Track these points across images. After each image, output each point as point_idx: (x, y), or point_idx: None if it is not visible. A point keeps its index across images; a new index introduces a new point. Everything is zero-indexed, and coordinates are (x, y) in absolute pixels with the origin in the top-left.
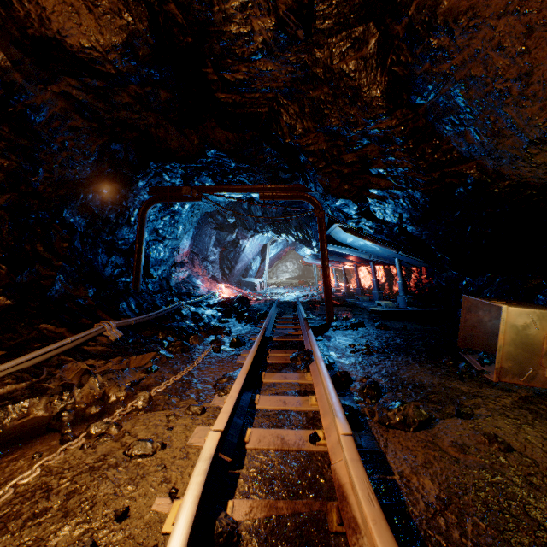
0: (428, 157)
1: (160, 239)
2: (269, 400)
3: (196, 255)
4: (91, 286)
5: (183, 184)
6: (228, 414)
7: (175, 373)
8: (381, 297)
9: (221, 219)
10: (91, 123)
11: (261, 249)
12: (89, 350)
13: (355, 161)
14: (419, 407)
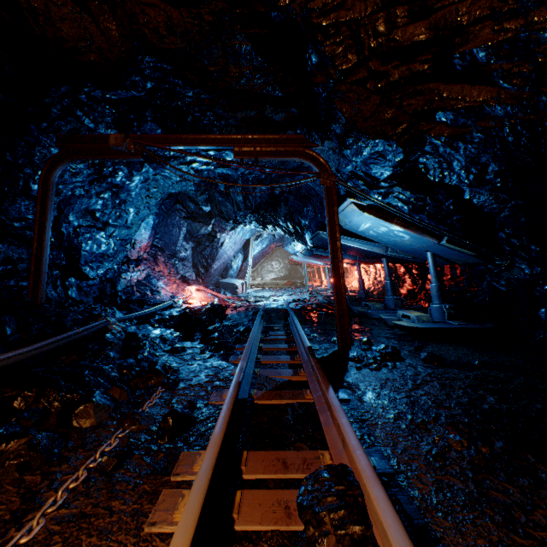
0: None
1: (99, 226)
2: None
3: (160, 250)
4: None
5: None
6: None
7: None
8: (398, 303)
9: (193, 206)
10: None
11: (243, 245)
12: None
13: (422, 43)
14: None
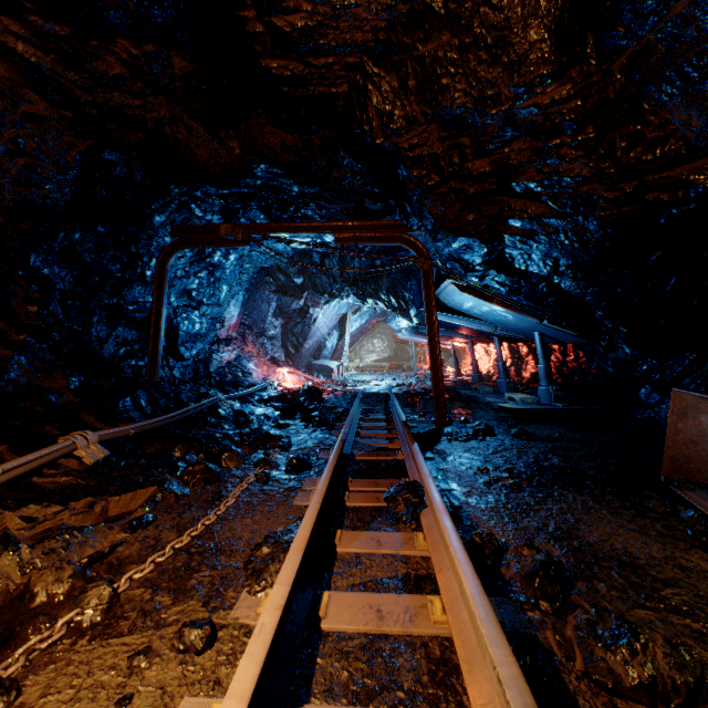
0: (620, 155)
1: (194, 305)
2: (348, 606)
3: (248, 328)
4: (75, 373)
5: (224, 223)
6: (244, 704)
7: (182, 529)
8: (511, 387)
9: (284, 278)
10: (61, 110)
11: (339, 320)
12: (40, 485)
13: (488, 172)
14: (674, 643)
